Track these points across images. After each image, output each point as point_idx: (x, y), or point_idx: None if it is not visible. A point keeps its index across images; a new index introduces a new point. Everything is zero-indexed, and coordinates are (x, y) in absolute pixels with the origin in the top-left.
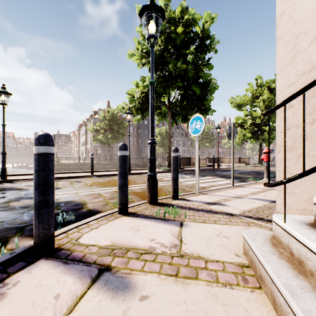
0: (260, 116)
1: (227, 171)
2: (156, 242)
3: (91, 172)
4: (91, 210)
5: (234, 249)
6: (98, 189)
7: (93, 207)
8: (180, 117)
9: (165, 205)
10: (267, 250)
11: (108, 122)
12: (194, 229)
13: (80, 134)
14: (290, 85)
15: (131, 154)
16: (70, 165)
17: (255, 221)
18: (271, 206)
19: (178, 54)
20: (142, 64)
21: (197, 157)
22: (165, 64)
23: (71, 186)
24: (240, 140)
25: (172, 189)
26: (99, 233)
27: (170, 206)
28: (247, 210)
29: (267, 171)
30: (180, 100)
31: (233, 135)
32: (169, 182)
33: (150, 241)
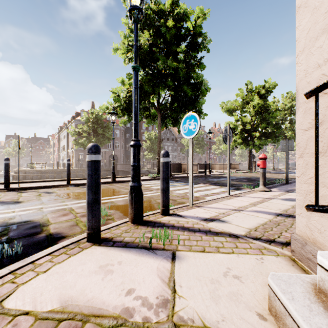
0: (250, 122)
1: (219, 178)
2: (135, 297)
3: (67, 180)
4: (51, 235)
5: (253, 302)
6: (70, 203)
7: (56, 230)
8: (171, 120)
9: (152, 225)
10: (323, 324)
11: (92, 125)
12: (191, 264)
13: (60, 137)
14: (322, 64)
15: (117, 160)
16: (47, 172)
17: (267, 246)
18: (277, 221)
19: (169, 51)
20: (128, 59)
21: (191, 163)
22: (154, 60)
23: (38, 199)
24: (231, 146)
25: (161, 203)
26: (47, 283)
27: (158, 226)
28: (252, 228)
29: (264, 178)
30: (170, 101)
31: (229, 138)
32: (158, 192)
33: (126, 295)
